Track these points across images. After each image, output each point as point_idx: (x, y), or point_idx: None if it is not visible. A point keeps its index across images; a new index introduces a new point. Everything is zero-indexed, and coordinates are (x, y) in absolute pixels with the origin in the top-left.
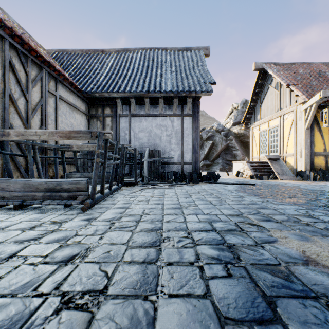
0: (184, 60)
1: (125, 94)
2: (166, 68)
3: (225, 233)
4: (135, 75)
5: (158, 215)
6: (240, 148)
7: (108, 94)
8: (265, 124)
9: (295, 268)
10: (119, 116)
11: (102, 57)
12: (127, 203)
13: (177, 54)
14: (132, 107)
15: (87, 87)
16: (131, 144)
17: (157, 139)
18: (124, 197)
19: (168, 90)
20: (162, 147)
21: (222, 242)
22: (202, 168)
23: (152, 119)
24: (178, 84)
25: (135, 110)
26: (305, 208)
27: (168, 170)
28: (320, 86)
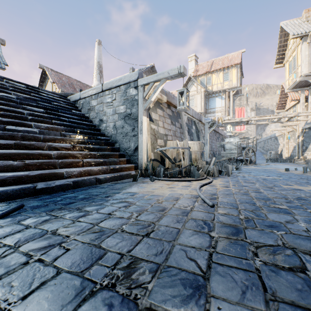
0: None
1: None
2: None
3: None
4: None
5: None
6: None
7: None
8: None
9: None
10: None
11: None
12: None
13: None
14: None
15: None
16: None
17: None
18: None
19: None
20: None
21: None
22: None
23: None
24: None
25: None
26: None
27: None
28: (69, 88)
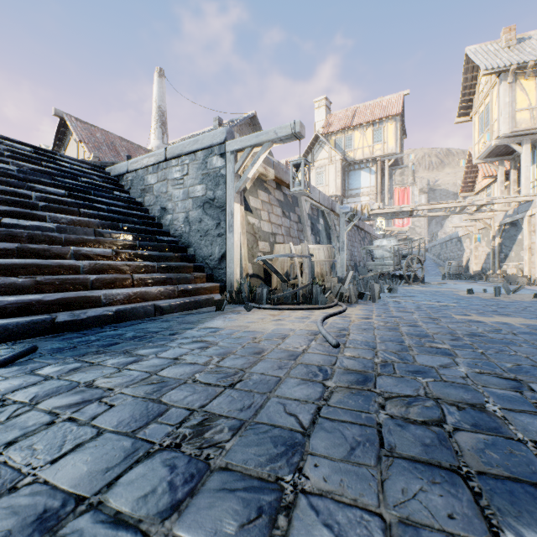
0: None
1: None
2: None
3: None
4: None
5: None
6: None
7: None
8: None
9: None
10: None
11: None
12: None
13: None
14: None
15: None
16: None
17: None
18: None
19: None
20: None
21: None
22: None
23: None
24: None
25: None
26: None
27: None
28: (108, 152)
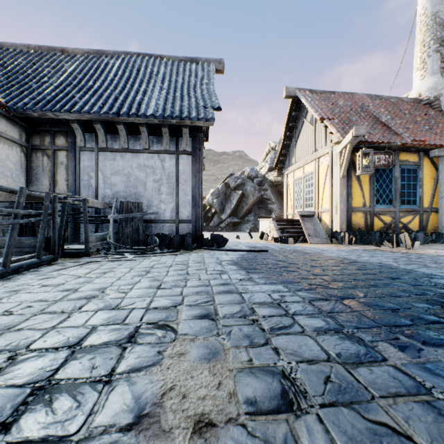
0: (185, 74)
1: (82, 116)
2: (155, 82)
3: (85, 352)
4: (104, 90)
5: (25, 315)
6: (277, 201)
7: (54, 114)
8: (300, 169)
9: (93, 443)
10: (79, 150)
11: (59, 60)
12: (11, 292)
13: (176, 66)
14: (100, 136)
15: (17, 101)
16: (99, 193)
17: (139, 185)
18: (30, 279)
19: (149, 114)
20: (148, 197)
21: (43, 378)
22: (228, 227)
23: (132, 156)
24: (167, 106)
25: (106, 142)
26: (287, 289)
27: (156, 232)
28: (360, 122)
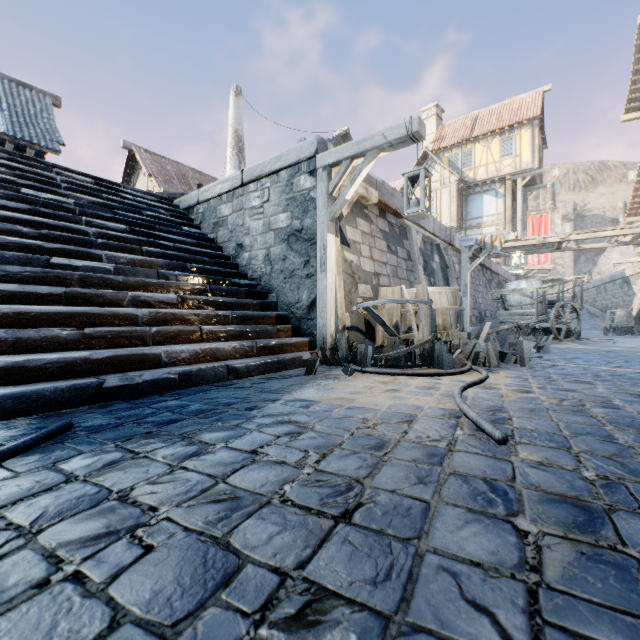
0: (21, 100)
1: None
2: None
3: None
4: None
5: None
6: None
7: None
8: None
9: None
10: None
11: None
12: None
13: (9, 87)
14: None
15: None
16: None
17: None
18: None
19: (2, 132)
20: None
21: None
22: None
23: None
24: (16, 129)
25: None
26: None
27: None
28: (180, 186)
